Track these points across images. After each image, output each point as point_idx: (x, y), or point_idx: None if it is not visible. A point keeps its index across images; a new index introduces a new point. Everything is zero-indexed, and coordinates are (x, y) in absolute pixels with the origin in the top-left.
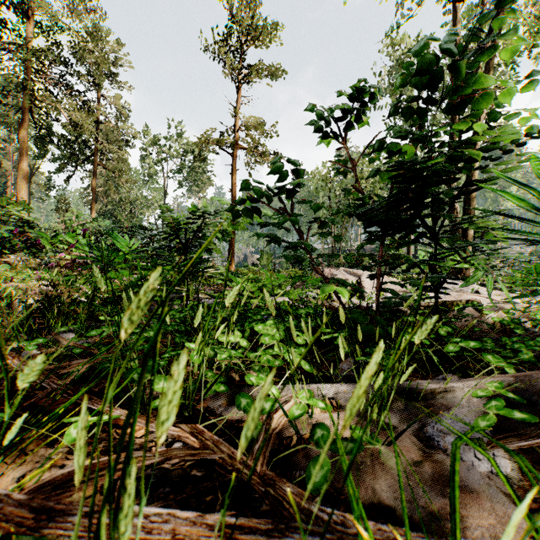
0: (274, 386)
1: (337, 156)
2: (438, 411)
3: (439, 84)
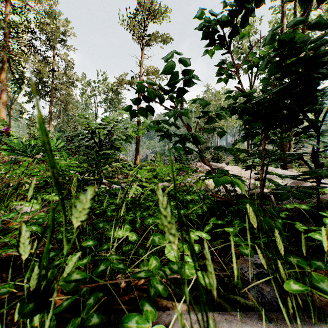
0: None
1: (219, 64)
2: None
3: None
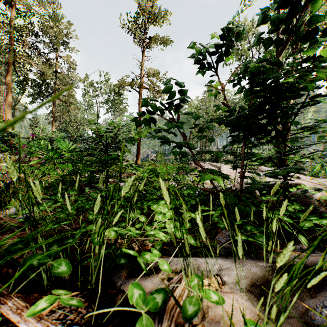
0: (166, 262)
1: (210, 82)
2: (317, 292)
3: (296, 15)
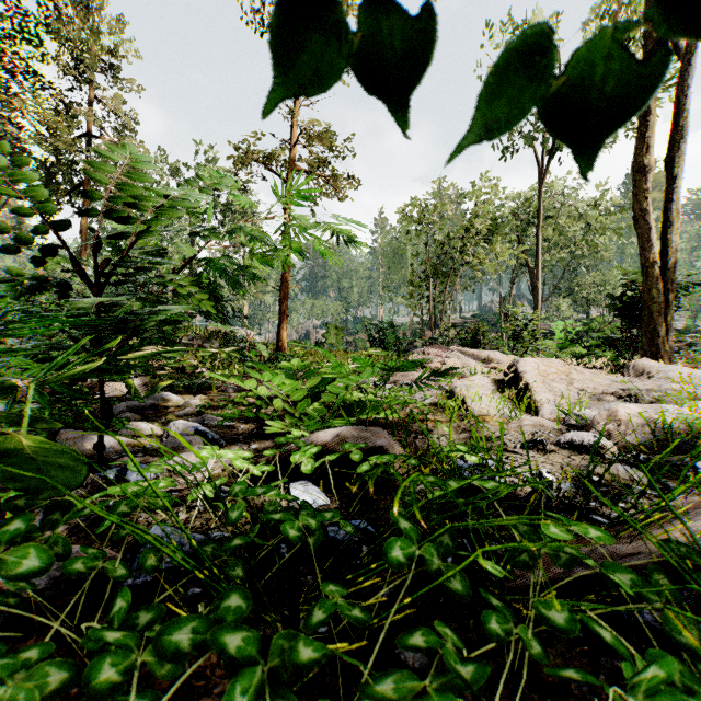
0: None
1: None
2: None
3: None
